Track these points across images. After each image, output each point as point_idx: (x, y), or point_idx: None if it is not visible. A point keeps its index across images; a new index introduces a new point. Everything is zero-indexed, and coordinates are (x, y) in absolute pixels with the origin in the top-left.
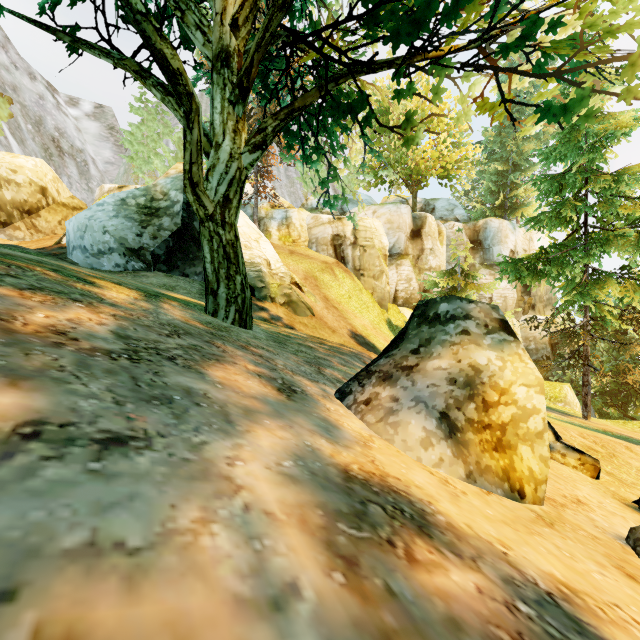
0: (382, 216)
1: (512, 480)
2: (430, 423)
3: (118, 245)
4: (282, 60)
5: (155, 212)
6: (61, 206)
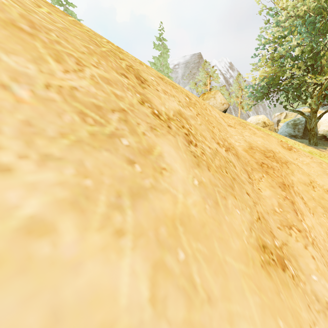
0: None
1: None
2: None
3: (288, 134)
4: None
5: (297, 125)
6: (267, 125)
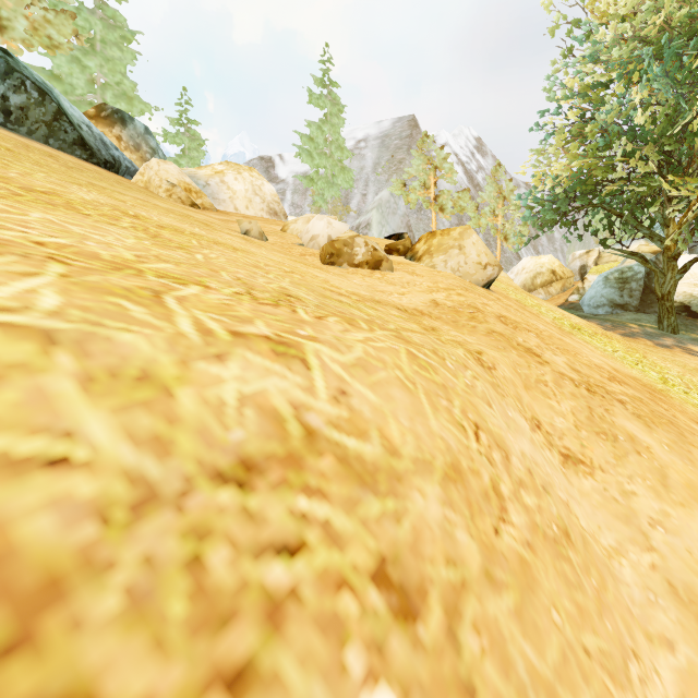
0: None
1: None
2: None
3: (608, 302)
4: None
5: (626, 281)
6: (559, 278)
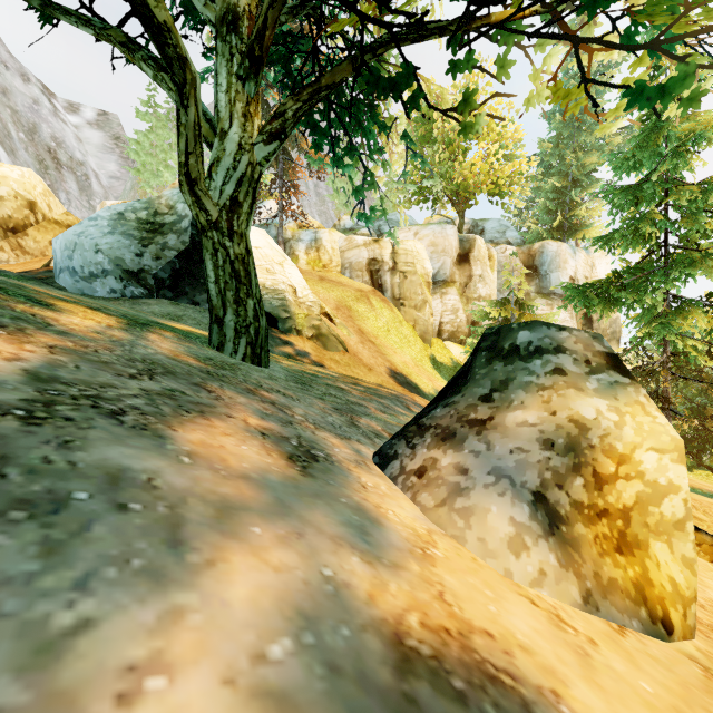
0: (425, 238)
1: (650, 602)
2: (520, 511)
3: (113, 267)
4: (308, 42)
5: (159, 228)
6: (53, 224)
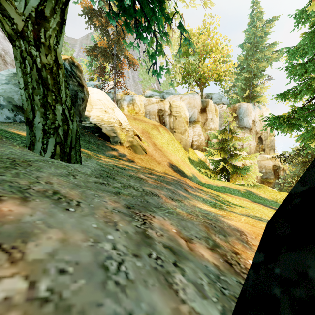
0: (185, 100)
1: None
2: None
3: (7, 103)
4: None
5: None
6: None
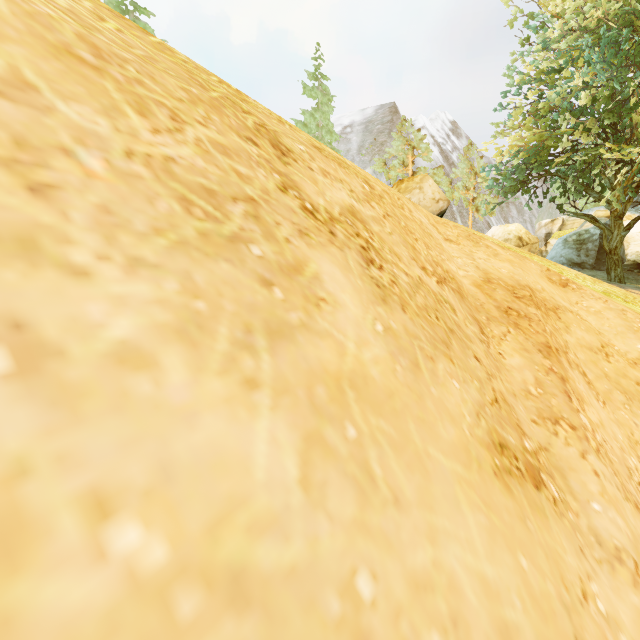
0: None
1: None
2: None
3: (566, 261)
4: None
5: (583, 243)
6: (525, 244)
